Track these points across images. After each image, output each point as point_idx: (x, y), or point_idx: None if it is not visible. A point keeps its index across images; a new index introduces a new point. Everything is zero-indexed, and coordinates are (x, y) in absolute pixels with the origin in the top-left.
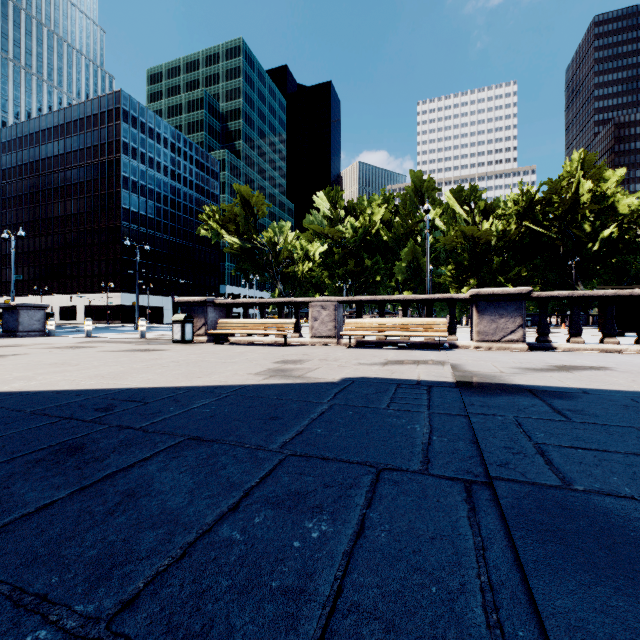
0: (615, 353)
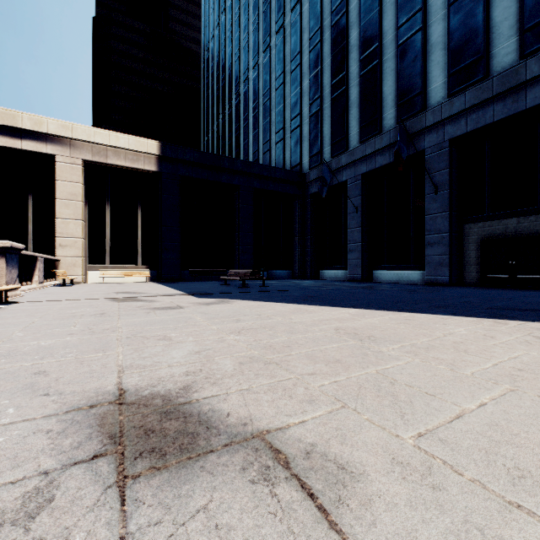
0: (29, 292)
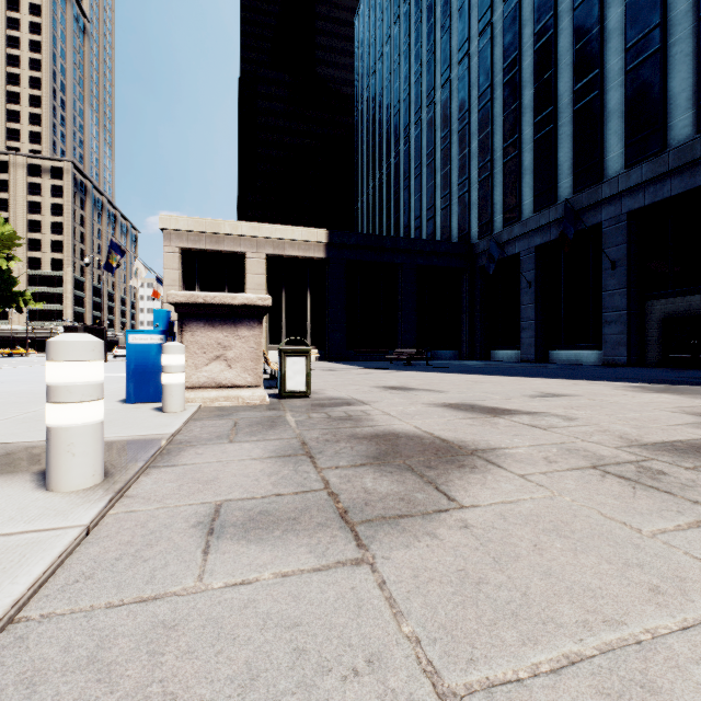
0: None
